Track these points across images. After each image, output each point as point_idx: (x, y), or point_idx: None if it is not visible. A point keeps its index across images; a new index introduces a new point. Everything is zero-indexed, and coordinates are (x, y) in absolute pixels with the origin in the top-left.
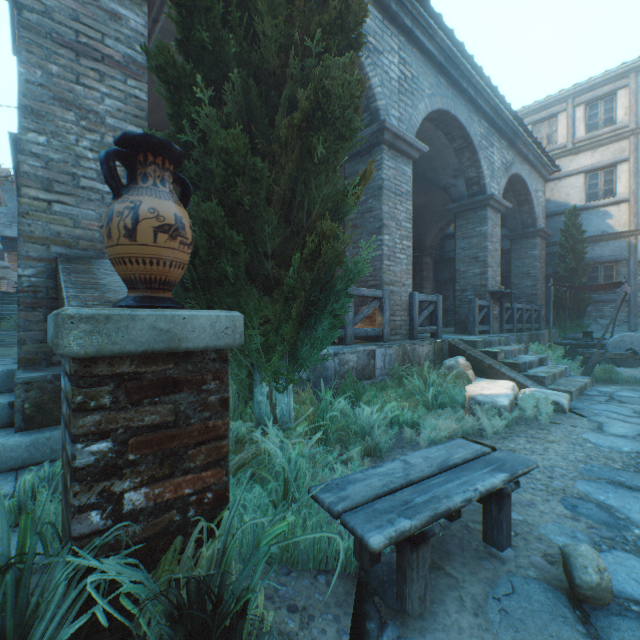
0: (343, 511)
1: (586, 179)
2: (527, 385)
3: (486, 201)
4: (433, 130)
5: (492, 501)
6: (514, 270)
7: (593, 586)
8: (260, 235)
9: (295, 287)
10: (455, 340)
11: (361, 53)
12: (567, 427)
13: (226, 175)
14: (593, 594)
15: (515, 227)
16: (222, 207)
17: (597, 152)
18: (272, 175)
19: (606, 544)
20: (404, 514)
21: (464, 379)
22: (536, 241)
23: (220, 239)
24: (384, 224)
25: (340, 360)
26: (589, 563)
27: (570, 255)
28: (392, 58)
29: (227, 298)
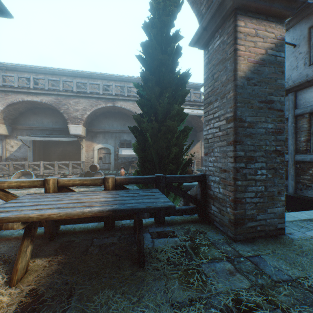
0: None
1: None
2: None
3: None
4: None
5: None
6: None
7: None
8: None
9: None
10: None
11: None
12: None
13: None
14: None
15: None
16: None
17: None
18: None
19: None
20: None
21: None
22: None
23: None
24: None
25: None
26: None
27: None
28: None
29: None
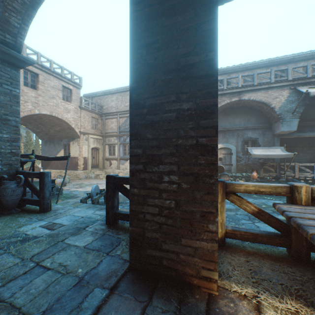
0: None
1: None
2: None
3: (23, 63)
4: None
5: None
6: None
7: None
8: None
9: None
10: None
11: None
12: None
13: None
14: None
15: None
16: None
17: None
18: None
19: None
20: None
21: None
22: None
23: None
24: None
25: None
26: None
27: None
28: None
29: None
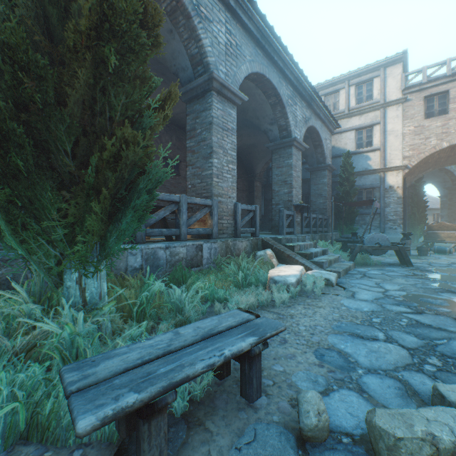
0: (78, 391)
1: (356, 134)
2: (312, 268)
3: (292, 142)
4: (255, 88)
5: (246, 361)
6: (312, 192)
7: (312, 428)
8: (58, 134)
9: (99, 184)
10: (267, 238)
11: (194, 18)
12: (332, 296)
13: (15, 72)
14: (313, 434)
15: (313, 163)
16: (18, 105)
17: (362, 117)
18: (55, 73)
19: (338, 384)
20: (137, 388)
21: (269, 265)
22: (326, 173)
23: (8, 132)
24: (214, 151)
25: (171, 252)
26: (312, 408)
27: (346, 183)
28: (220, 27)
29: (28, 191)
